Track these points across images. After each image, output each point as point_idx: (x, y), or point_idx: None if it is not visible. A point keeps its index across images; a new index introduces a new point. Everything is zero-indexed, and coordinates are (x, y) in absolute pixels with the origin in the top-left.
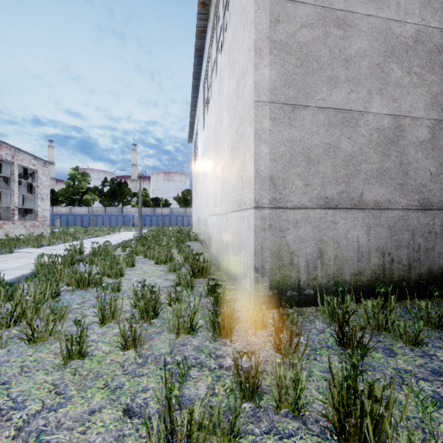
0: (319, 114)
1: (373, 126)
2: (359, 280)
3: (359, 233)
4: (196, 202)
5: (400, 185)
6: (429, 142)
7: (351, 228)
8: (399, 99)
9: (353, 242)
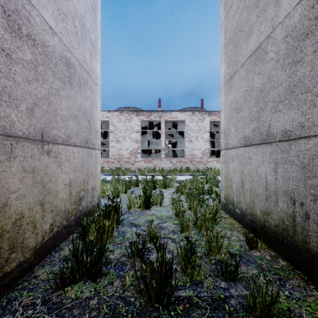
0: (241, 71)
1: (280, 38)
2: (267, 221)
3: (267, 170)
4: None
5: None
6: None
7: (260, 163)
8: None
9: (262, 178)
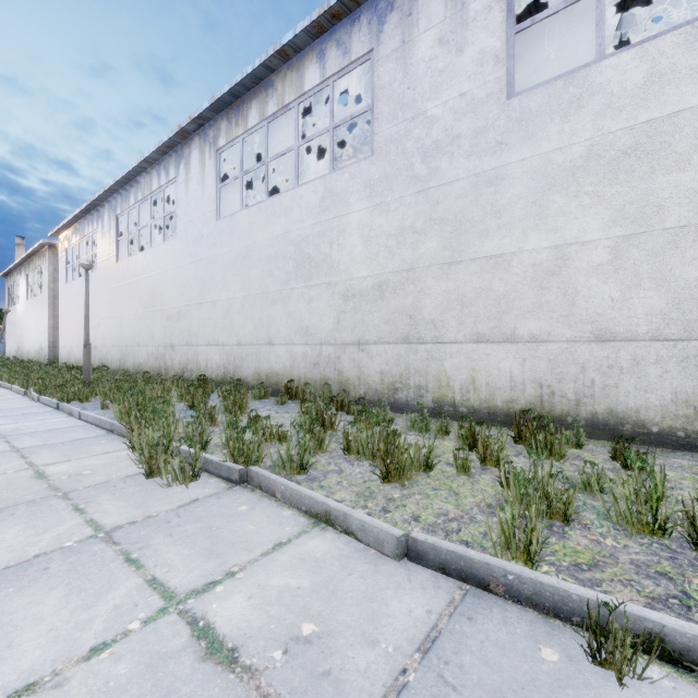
0: None
1: None
2: None
3: None
4: (17, 336)
5: None
6: None
7: None
8: None
9: None
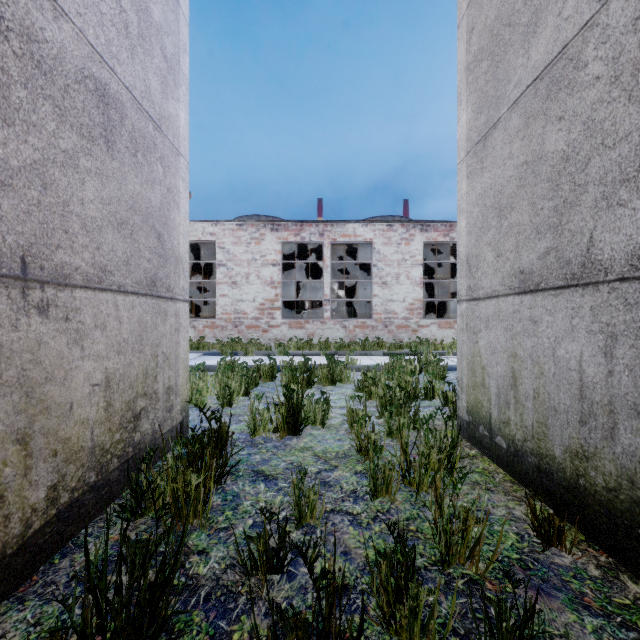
0: (512, 118)
1: (624, 23)
2: (584, 475)
3: (584, 350)
4: None
5: None
6: None
7: (564, 334)
8: None
9: (569, 370)
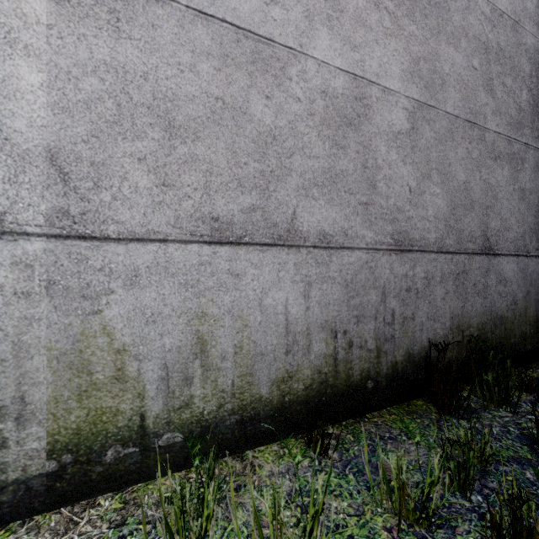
0: (197, 26)
1: (316, 84)
2: (289, 391)
3: (289, 296)
4: None
5: (363, 206)
6: (408, 136)
7: (272, 285)
8: (361, 47)
9: (276, 315)
